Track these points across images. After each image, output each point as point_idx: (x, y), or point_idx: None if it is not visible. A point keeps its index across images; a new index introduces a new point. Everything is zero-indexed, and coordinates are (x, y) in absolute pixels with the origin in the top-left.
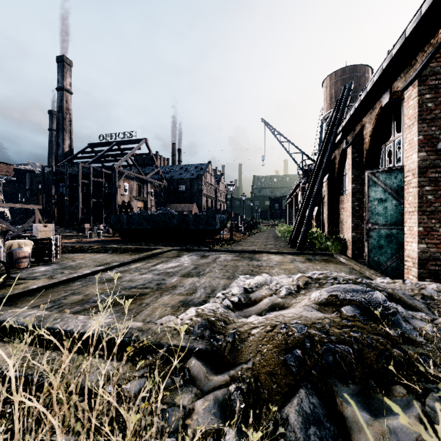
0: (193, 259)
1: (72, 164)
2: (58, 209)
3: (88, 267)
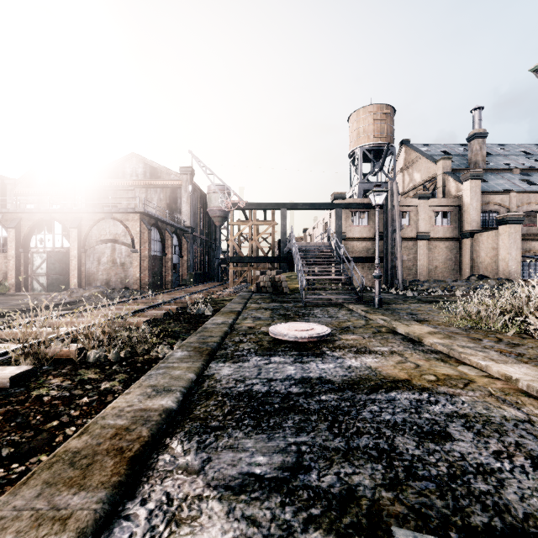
0: None
1: None
2: None
3: None
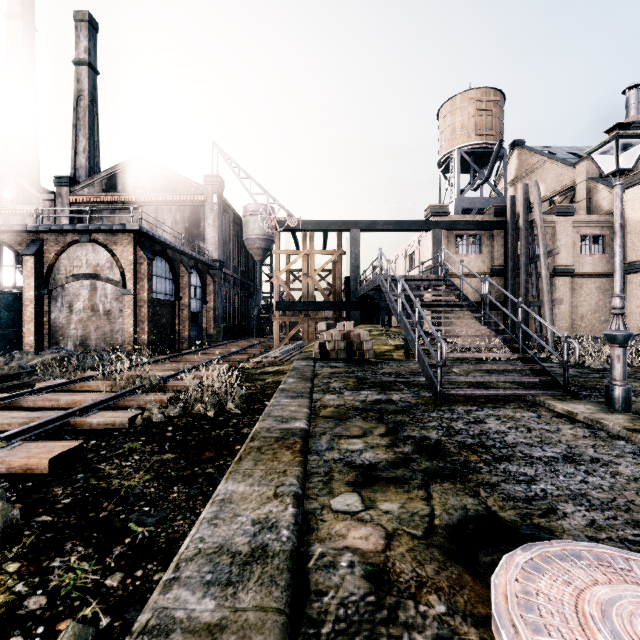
0: None
1: None
2: None
3: None
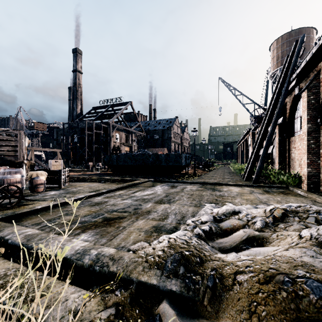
0: (165, 188)
1: (81, 121)
2: (73, 152)
3: (84, 192)
